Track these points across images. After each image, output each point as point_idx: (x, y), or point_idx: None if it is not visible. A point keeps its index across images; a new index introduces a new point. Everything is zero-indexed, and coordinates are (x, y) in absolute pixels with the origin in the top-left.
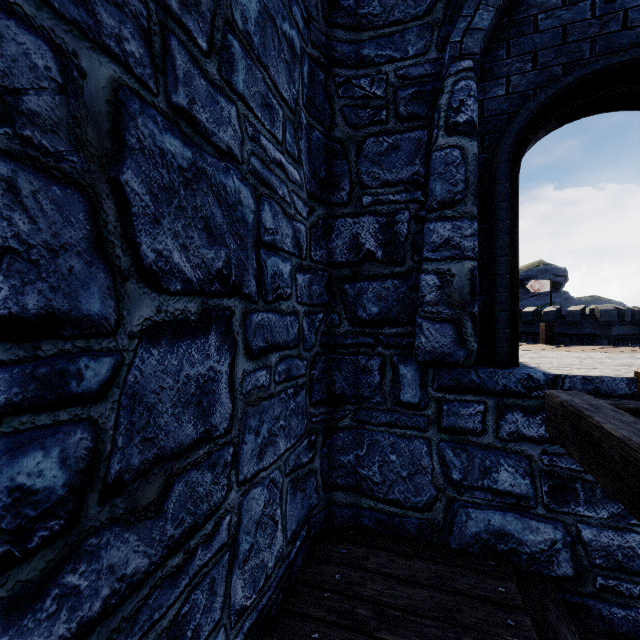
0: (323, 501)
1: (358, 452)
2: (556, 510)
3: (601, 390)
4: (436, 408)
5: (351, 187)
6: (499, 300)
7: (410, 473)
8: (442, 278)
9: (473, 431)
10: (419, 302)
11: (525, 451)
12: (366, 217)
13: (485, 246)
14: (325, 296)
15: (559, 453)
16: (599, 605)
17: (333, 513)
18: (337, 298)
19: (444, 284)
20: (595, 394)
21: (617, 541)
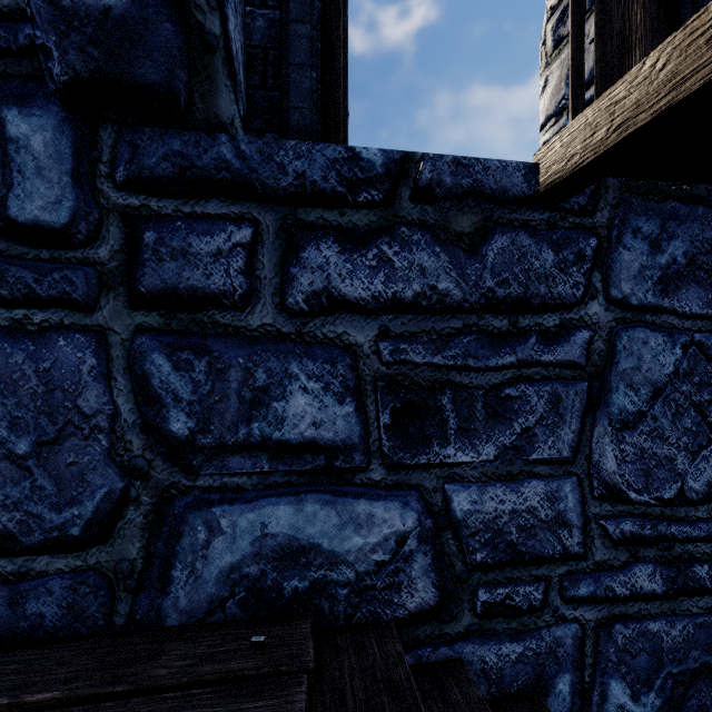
0: None
1: None
2: (406, 464)
3: (485, 188)
4: (123, 239)
5: None
6: None
7: (42, 441)
8: None
9: (225, 297)
10: None
11: (345, 336)
12: None
13: None
14: None
15: (412, 332)
16: (482, 649)
17: None
18: None
19: None
20: (475, 197)
21: (510, 503)
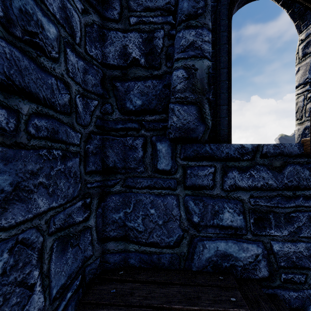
0: (98, 251)
1: (126, 210)
2: (258, 234)
3: (284, 152)
4: (182, 172)
5: (121, 9)
6: (222, 98)
7: (164, 221)
8: (188, 71)
9: (207, 186)
10: (171, 93)
11: (240, 197)
12: (132, 33)
13: (212, 64)
14: (100, 88)
15: (260, 196)
16: (283, 292)
17: (107, 259)
18: (110, 92)
19: (190, 76)
20: (281, 155)
21: (293, 249)
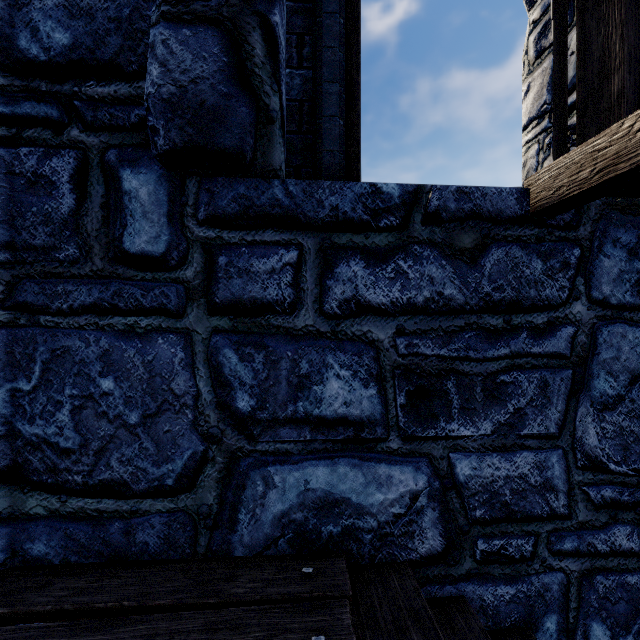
0: None
1: (19, 384)
2: (418, 436)
3: (483, 211)
4: (204, 263)
5: None
6: (327, 60)
7: (147, 414)
8: None
9: (277, 305)
10: None
11: (369, 334)
12: None
13: None
14: None
15: (423, 330)
16: (480, 589)
17: None
18: None
19: None
20: (475, 218)
21: (504, 470)
